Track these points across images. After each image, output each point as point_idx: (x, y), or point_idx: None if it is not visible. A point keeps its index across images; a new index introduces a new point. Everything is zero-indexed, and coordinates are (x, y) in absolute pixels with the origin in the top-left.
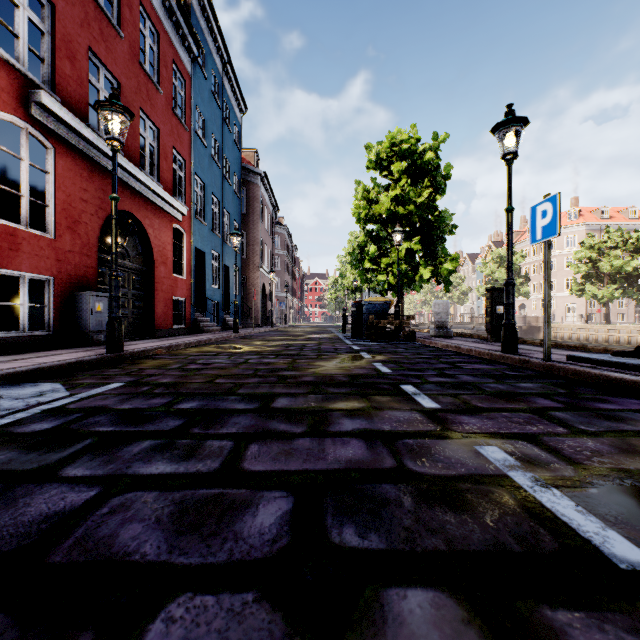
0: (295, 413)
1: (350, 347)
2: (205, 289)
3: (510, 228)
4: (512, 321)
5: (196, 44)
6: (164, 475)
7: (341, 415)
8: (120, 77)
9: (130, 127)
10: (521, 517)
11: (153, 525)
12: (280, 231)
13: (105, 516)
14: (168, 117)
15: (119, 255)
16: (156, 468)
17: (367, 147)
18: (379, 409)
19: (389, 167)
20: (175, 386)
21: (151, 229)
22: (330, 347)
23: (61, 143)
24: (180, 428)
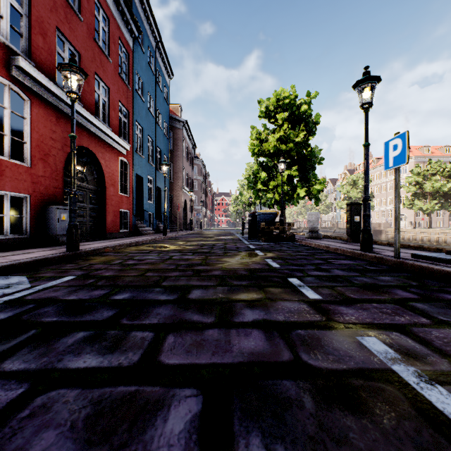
0: (206, 304)
1: (247, 246)
2: (143, 204)
3: (367, 158)
4: (368, 228)
5: (136, 27)
6: (89, 369)
7: (243, 306)
8: (80, 49)
9: (87, 86)
10: (418, 422)
11: (67, 433)
12: (197, 162)
13: (23, 420)
14: (116, 79)
15: (79, 179)
16: (83, 361)
17: (259, 102)
18: (273, 300)
19: (275, 116)
20: (114, 279)
21: (103, 160)
22: (233, 246)
23: (35, 96)
24: (111, 319)
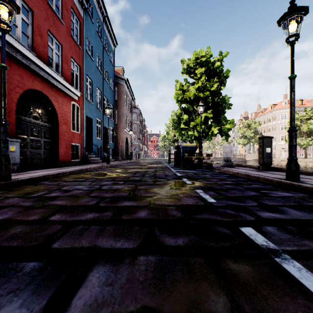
0: None
1: (175, 174)
2: (92, 139)
3: (293, 90)
4: (295, 157)
5: (86, 0)
6: None
7: None
8: (33, 8)
9: (41, 40)
10: None
11: None
12: (136, 111)
13: None
14: (68, 39)
15: (34, 117)
16: None
17: (182, 61)
18: None
19: (194, 71)
20: None
21: (56, 103)
22: (162, 174)
23: None
24: None
